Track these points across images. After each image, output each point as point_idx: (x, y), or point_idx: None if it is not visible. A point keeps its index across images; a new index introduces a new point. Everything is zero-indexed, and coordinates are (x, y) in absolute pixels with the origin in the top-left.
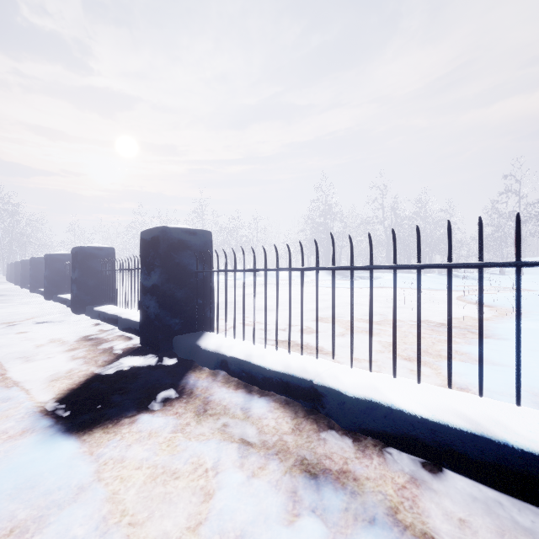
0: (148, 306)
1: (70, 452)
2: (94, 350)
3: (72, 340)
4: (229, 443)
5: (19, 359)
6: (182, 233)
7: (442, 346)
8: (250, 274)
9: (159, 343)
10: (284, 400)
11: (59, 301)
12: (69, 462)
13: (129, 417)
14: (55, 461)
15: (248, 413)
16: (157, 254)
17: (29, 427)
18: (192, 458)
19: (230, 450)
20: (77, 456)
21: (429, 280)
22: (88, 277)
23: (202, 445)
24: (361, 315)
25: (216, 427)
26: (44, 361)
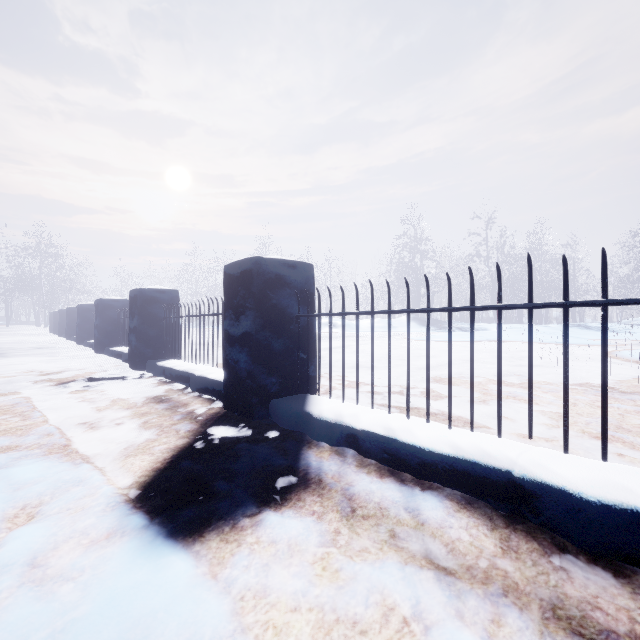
0: (237, 360)
1: (185, 576)
2: (170, 416)
3: (138, 402)
4: (418, 570)
5: (81, 425)
6: (279, 266)
7: (639, 420)
8: (325, 325)
9: (253, 408)
10: (461, 497)
11: (112, 355)
12: (189, 594)
13: (248, 517)
14: (168, 591)
15: (418, 517)
16: (250, 293)
17: (115, 528)
18: (372, 596)
19: (426, 583)
20: (197, 584)
21: (553, 332)
22: (148, 326)
23: (378, 572)
24: (491, 375)
25: (381, 539)
26: (112, 429)
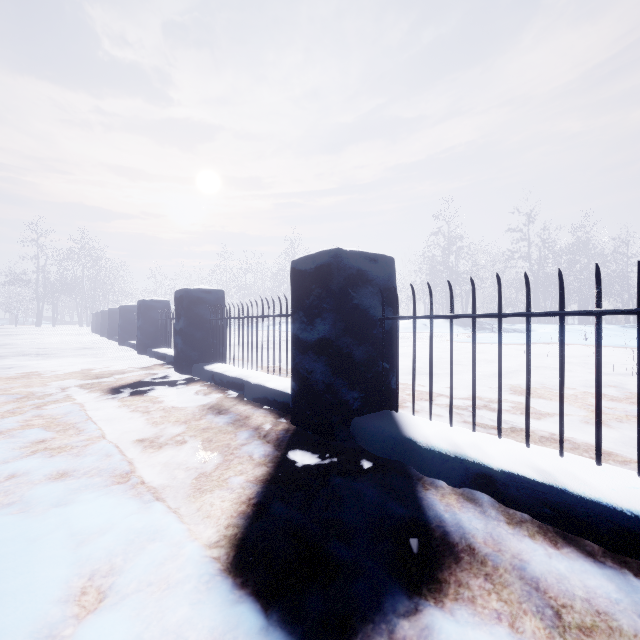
0: (311, 370)
1: None
2: (235, 434)
3: (195, 414)
4: None
5: (140, 443)
6: (360, 260)
7: None
8: None
9: (333, 428)
10: None
11: (155, 357)
12: None
13: (403, 617)
14: None
15: None
16: (328, 292)
17: (220, 629)
18: None
19: None
20: None
21: (611, 333)
22: (194, 327)
23: None
24: (579, 386)
25: None
26: (174, 450)
